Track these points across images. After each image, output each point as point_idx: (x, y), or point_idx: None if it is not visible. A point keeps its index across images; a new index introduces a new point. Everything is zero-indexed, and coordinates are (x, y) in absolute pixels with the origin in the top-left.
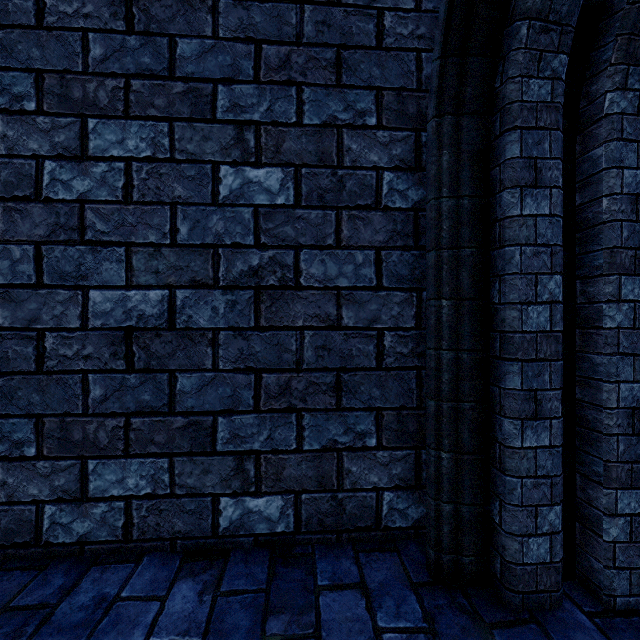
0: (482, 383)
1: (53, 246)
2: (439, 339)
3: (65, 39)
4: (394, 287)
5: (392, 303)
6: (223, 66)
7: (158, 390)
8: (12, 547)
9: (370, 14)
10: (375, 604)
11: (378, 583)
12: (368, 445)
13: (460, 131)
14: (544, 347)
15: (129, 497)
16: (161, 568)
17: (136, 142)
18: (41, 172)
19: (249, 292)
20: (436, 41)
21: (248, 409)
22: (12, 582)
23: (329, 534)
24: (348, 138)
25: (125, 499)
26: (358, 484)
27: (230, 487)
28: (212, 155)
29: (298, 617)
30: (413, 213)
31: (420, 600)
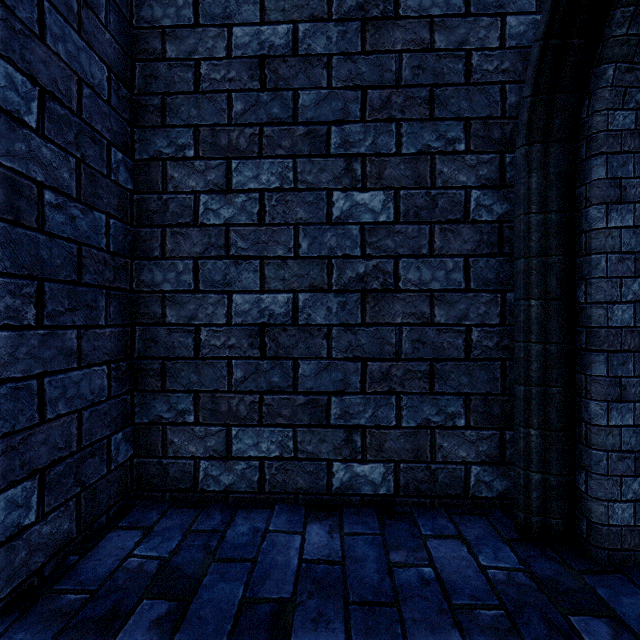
0: (568, 371)
1: (206, 260)
2: (528, 333)
3: (215, 100)
4: (481, 289)
5: (479, 303)
6: (335, 110)
7: (284, 374)
8: (177, 491)
9: (459, 55)
10: (475, 550)
11: (474, 536)
12: (457, 425)
13: (548, 156)
14: (628, 340)
15: (262, 458)
16: (292, 514)
17: (268, 176)
18: (198, 204)
19: (356, 295)
20: (526, 82)
21: (356, 391)
22: (185, 515)
23: (423, 498)
24: (440, 163)
25: (259, 459)
26: (449, 458)
27: (341, 454)
28: (327, 184)
29: (413, 553)
30: (498, 225)
31: (514, 550)
